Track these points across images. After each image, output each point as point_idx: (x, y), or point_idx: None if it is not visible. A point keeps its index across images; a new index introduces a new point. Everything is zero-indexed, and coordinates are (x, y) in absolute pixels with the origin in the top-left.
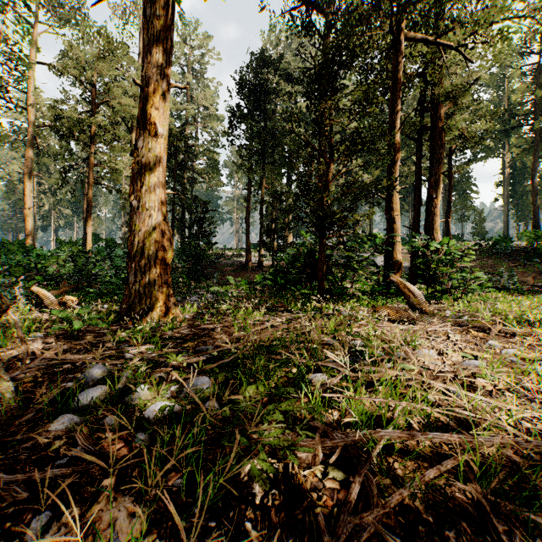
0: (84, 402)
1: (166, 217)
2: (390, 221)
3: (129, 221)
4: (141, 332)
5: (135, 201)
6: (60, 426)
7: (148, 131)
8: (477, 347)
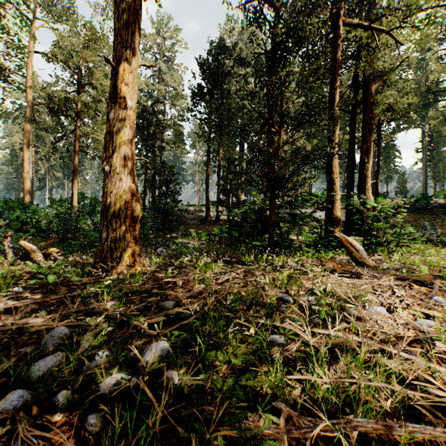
0: (39, 373)
1: (135, 180)
2: (331, 182)
3: None
4: (109, 287)
5: (108, 166)
6: (8, 406)
7: (119, 104)
8: (424, 304)
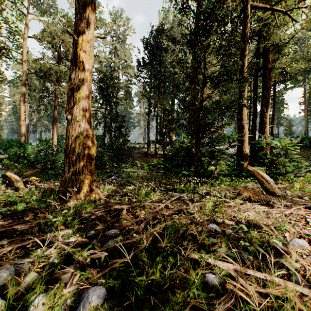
0: None
1: (91, 126)
2: (241, 127)
3: None
4: (65, 215)
5: (70, 115)
6: None
7: (78, 67)
8: None
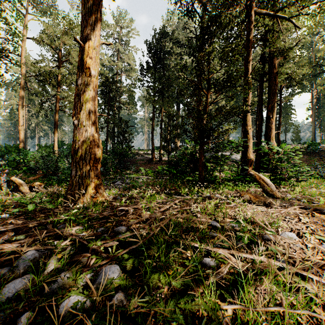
0: (9, 294)
1: (97, 131)
2: (245, 133)
3: None
4: (75, 214)
5: (76, 120)
6: None
7: (85, 73)
8: None
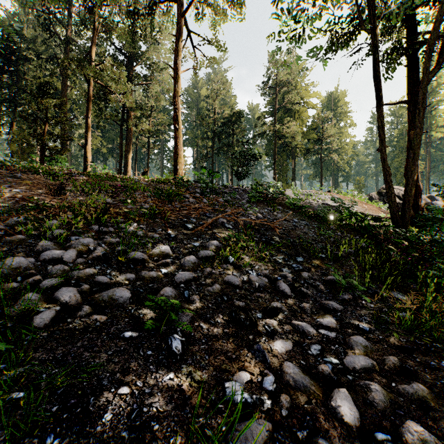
0: None
1: None
2: (85, 157)
3: None
4: None
5: None
6: None
7: None
8: None
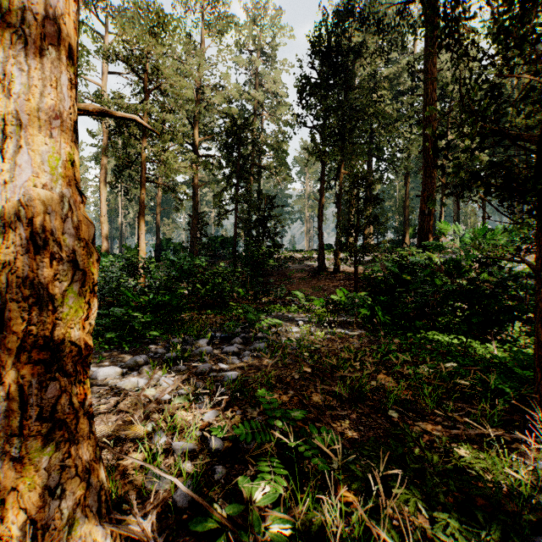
0: None
1: (67, 178)
2: None
3: (192, 224)
4: None
5: None
6: None
7: None
8: None
